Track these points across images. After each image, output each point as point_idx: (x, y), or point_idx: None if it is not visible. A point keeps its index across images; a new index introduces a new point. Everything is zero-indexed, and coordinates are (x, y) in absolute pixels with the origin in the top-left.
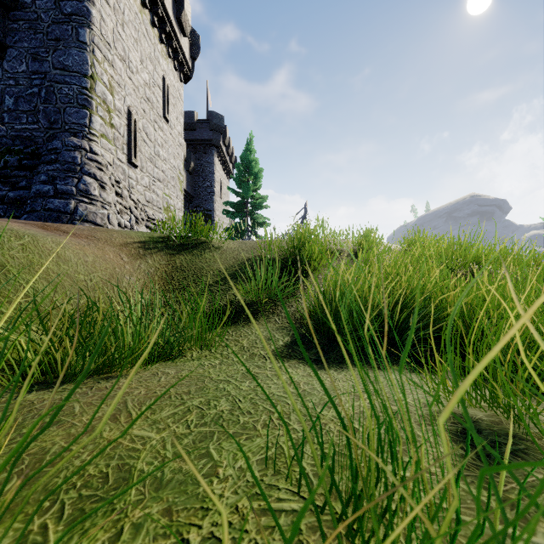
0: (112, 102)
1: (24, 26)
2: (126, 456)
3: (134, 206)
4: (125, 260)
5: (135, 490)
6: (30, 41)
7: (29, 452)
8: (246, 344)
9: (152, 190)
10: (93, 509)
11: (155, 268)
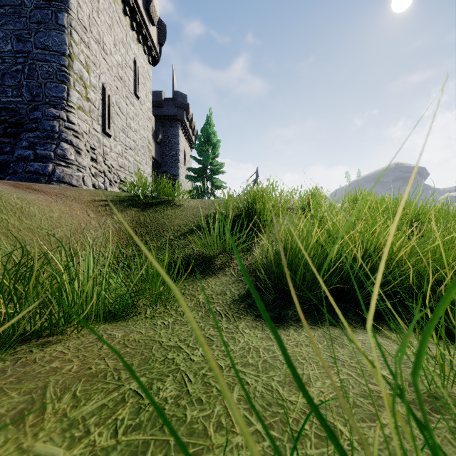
0: (88, 79)
1: (9, 11)
2: None
3: (108, 171)
4: (91, 216)
5: None
6: (14, 24)
7: None
8: (202, 299)
9: (124, 157)
10: None
11: (120, 223)
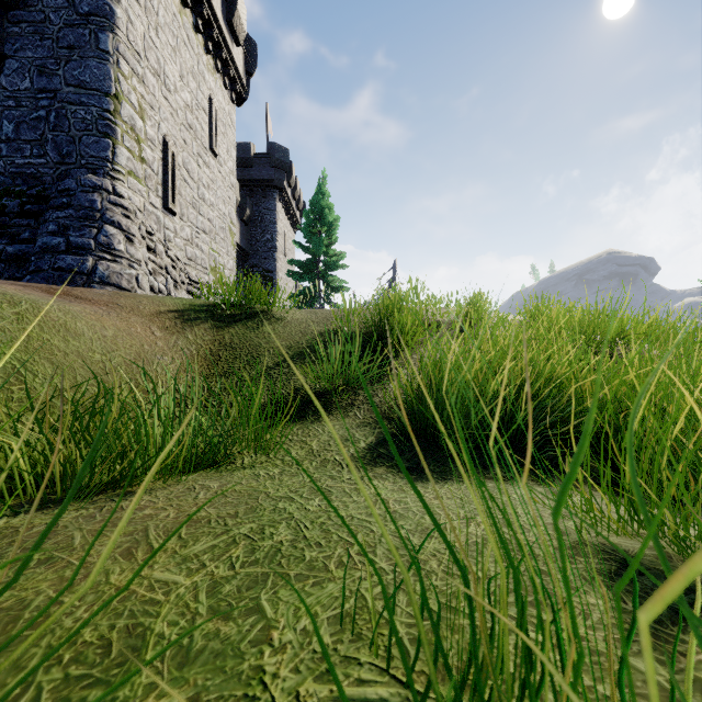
0: (143, 129)
1: (27, 30)
2: (140, 613)
3: (172, 266)
4: (157, 335)
5: (149, 666)
6: (35, 49)
7: (1, 606)
8: (317, 447)
9: (195, 245)
10: (83, 698)
11: (196, 345)
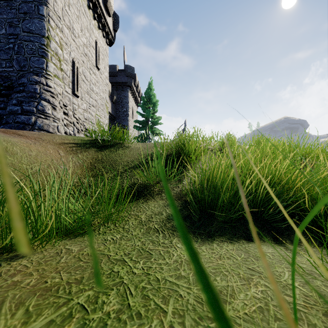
0: (62, 54)
1: (3, 4)
2: None
3: (76, 122)
4: (61, 154)
5: None
6: (7, 14)
7: None
8: (144, 218)
9: (88, 112)
10: None
11: (83, 160)
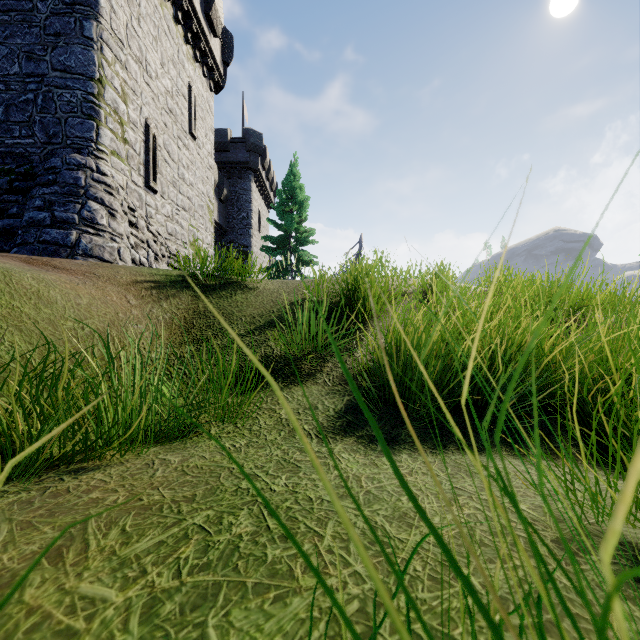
0: (125, 112)
1: (16, 18)
2: None
3: (153, 240)
4: (132, 303)
5: None
6: (23, 36)
7: None
8: (285, 415)
9: (175, 221)
10: None
11: (171, 313)
